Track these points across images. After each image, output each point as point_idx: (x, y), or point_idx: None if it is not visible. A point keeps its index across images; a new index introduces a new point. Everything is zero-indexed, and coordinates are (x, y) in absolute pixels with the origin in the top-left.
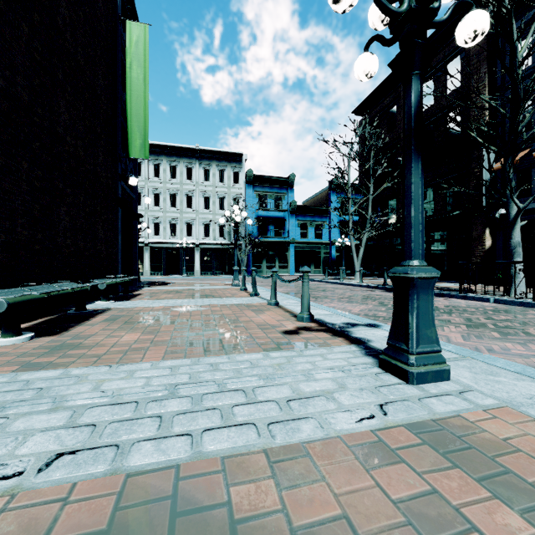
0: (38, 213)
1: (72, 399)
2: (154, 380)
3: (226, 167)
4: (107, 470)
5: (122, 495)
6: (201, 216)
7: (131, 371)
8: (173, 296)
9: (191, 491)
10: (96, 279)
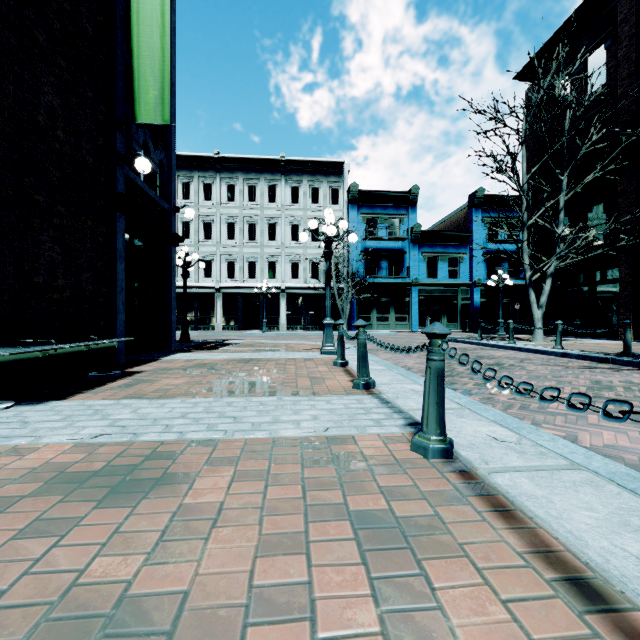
0: None
1: None
2: None
3: (322, 183)
4: None
5: None
6: (287, 251)
7: None
8: (187, 381)
9: None
10: None
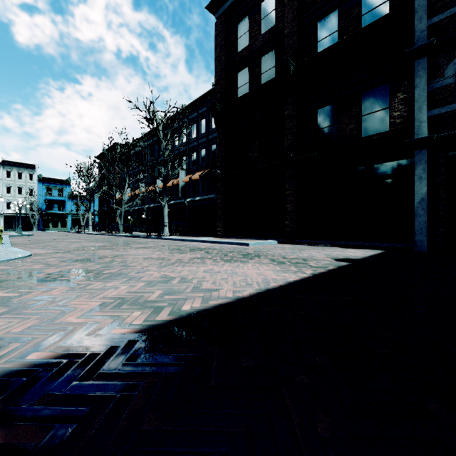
0: None
1: None
2: None
3: (24, 171)
4: None
5: None
6: (4, 198)
7: None
8: None
9: None
10: None
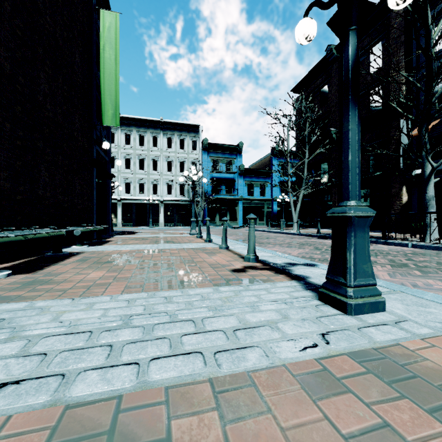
0: (20, 168)
1: (30, 329)
2: (111, 312)
3: (186, 136)
4: (47, 401)
5: (59, 428)
6: (164, 177)
7: (91, 303)
8: (139, 242)
9: (131, 424)
10: (72, 227)
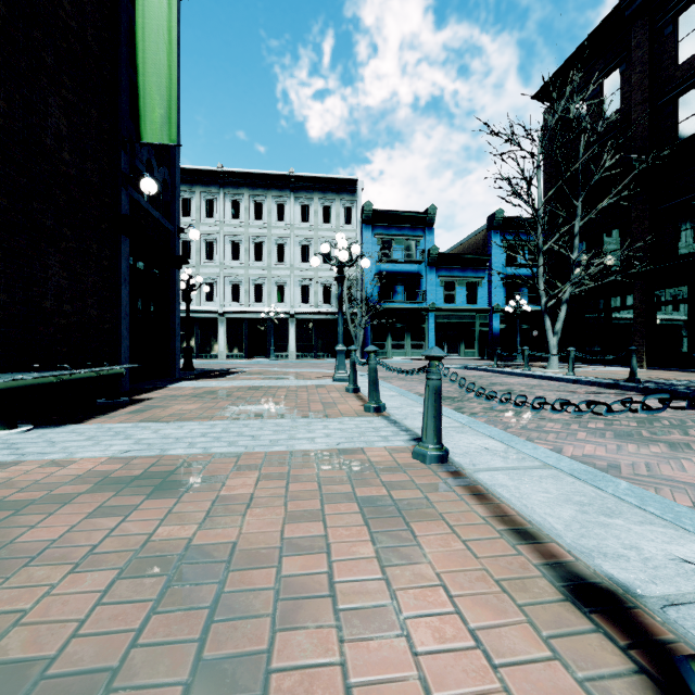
0: None
1: None
2: None
3: (334, 201)
4: None
5: None
6: (297, 274)
7: None
8: (199, 407)
9: None
10: None
